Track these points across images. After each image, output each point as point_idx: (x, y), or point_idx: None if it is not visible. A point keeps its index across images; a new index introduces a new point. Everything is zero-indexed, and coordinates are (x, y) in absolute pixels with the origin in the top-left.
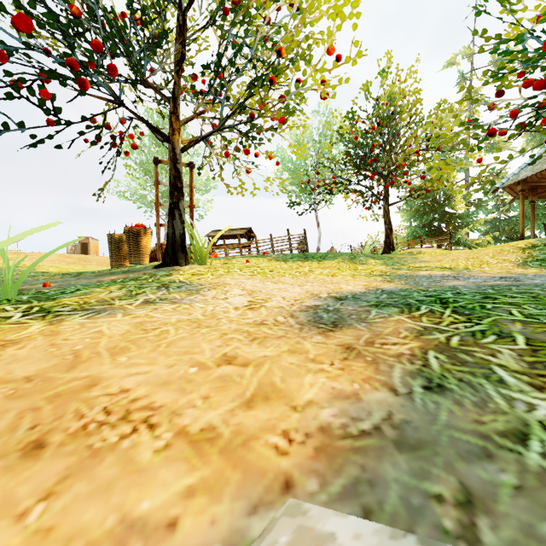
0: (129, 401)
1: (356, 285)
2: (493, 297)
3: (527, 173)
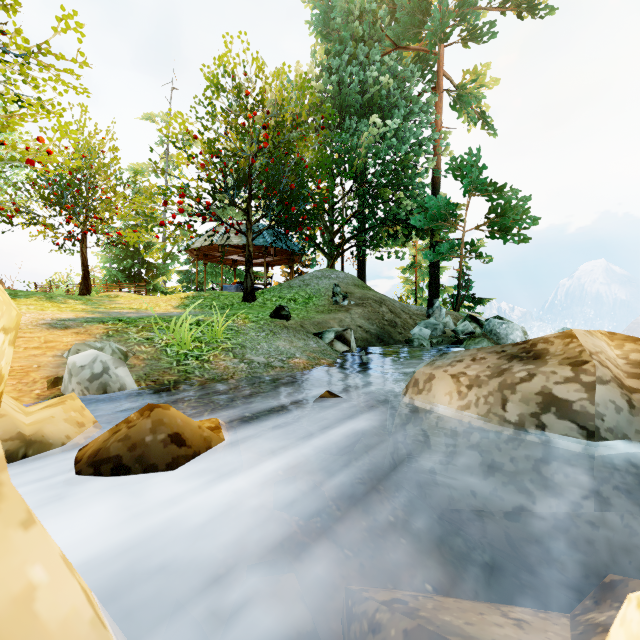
0: None
1: (68, 315)
2: (143, 318)
3: (199, 244)
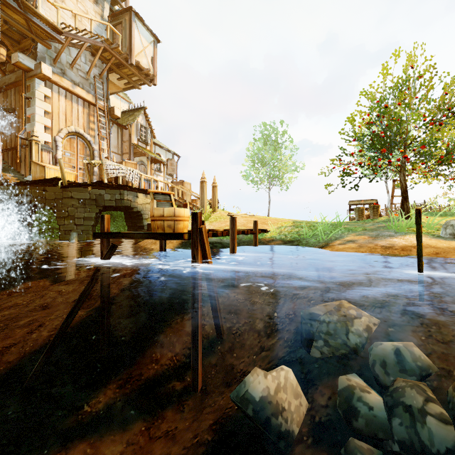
0: None
1: None
2: None
3: None
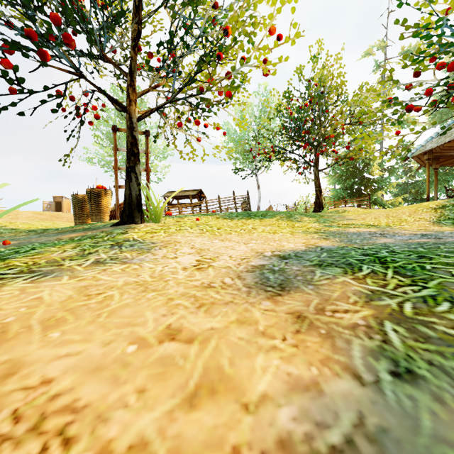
0: (48, 398)
1: (296, 242)
2: (428, 256)
3: (433, 145)
